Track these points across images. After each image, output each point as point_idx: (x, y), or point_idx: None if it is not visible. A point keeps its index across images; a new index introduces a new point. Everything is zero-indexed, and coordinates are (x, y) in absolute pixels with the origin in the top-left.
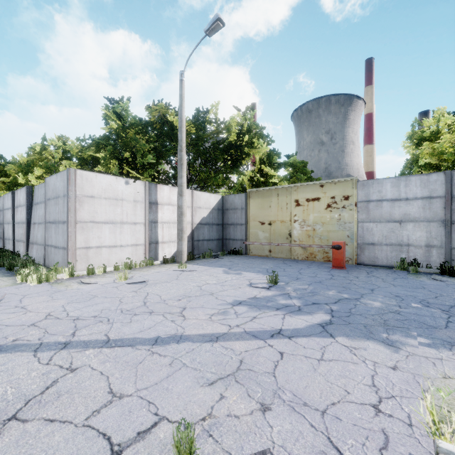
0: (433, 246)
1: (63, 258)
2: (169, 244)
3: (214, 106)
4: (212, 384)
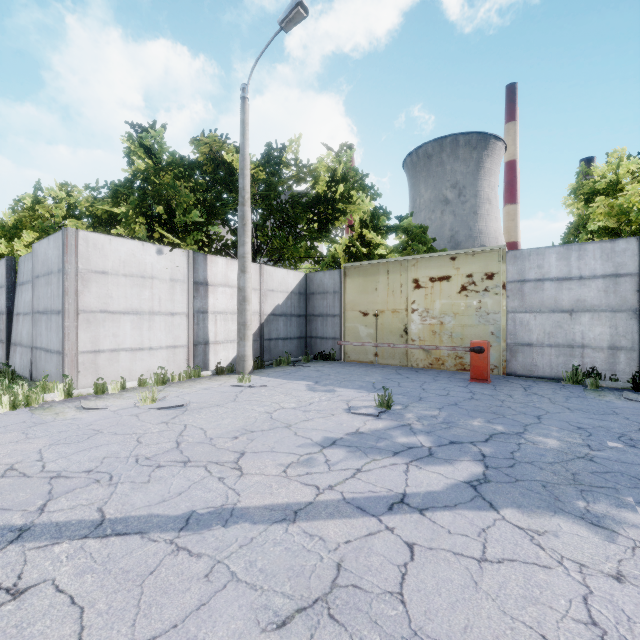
0: (620, 348)
1: (58, 368)
2: (226, 345)
3: (293, 141)
4: (283, 626)
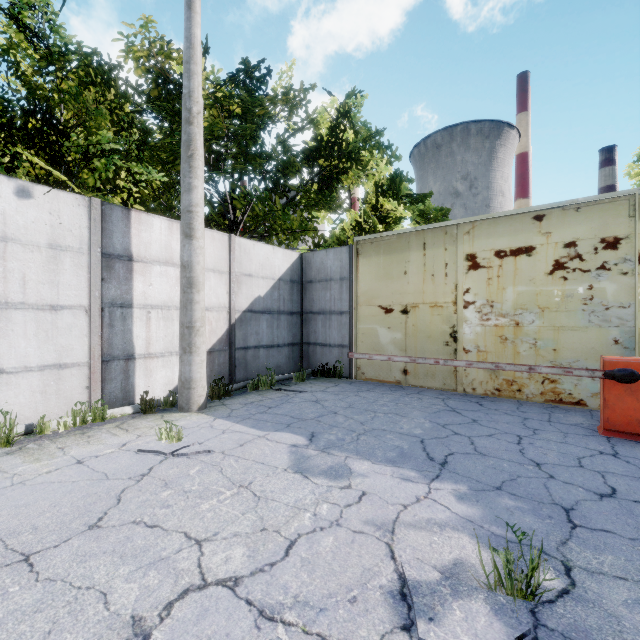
0: None
1: None
2: (167, 359)
3: (284, 72)
4: None
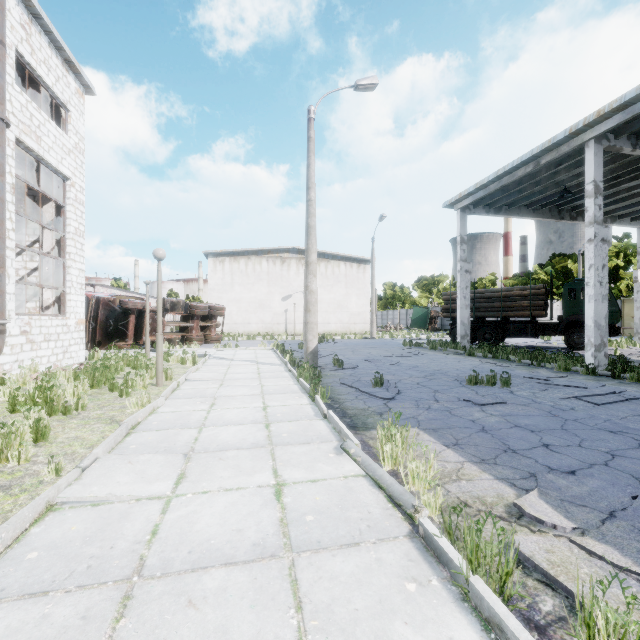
0: None
1: None
2: None
3: None
4: None
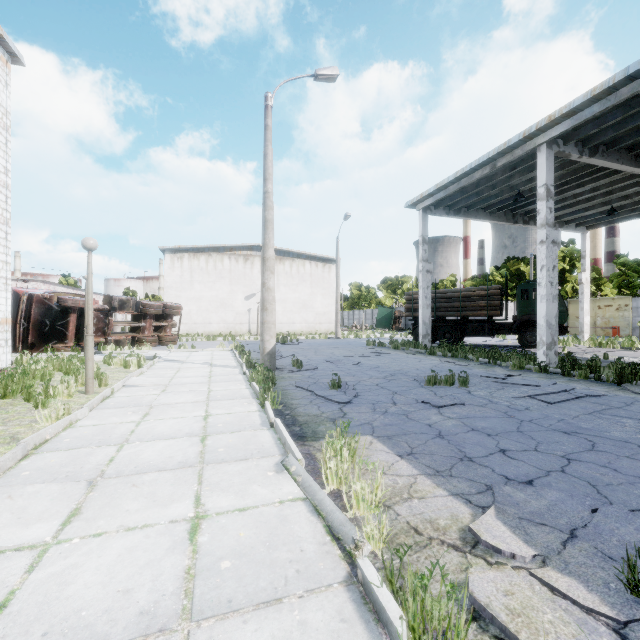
0: None
1: None
2: None
3: None
4: None
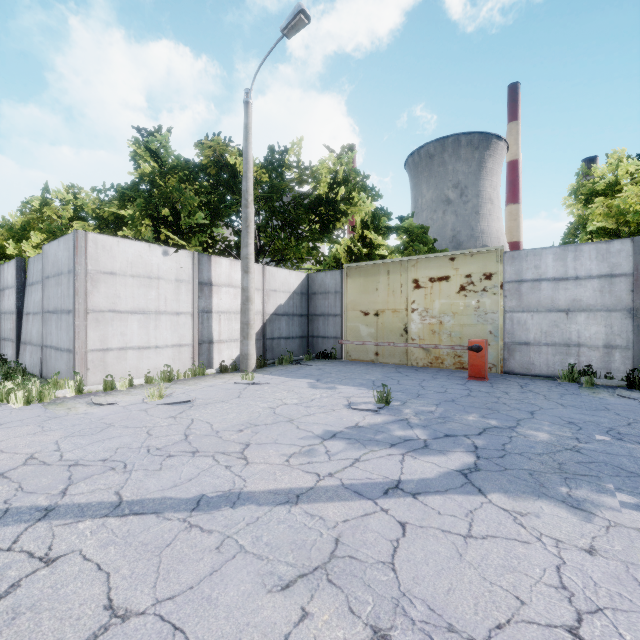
0: (615, 346)
1: (68, 365)
2: (229, 344)
3: (295, 143)
4: (287, 588)
